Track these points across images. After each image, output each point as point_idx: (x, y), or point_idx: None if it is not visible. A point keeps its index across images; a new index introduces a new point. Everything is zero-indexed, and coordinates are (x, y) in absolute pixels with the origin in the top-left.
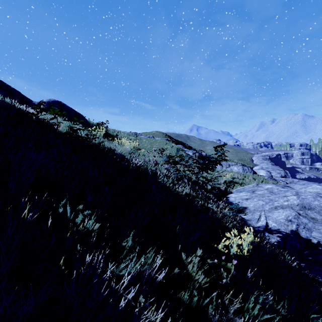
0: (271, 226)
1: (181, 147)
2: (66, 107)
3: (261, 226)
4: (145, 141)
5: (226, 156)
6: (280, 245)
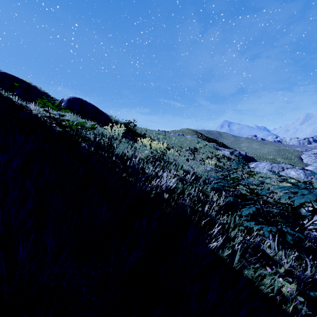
0: None
1: (215, 145)
2: (87, 104)
3: None
4: (174, 140)
5: None
6: None
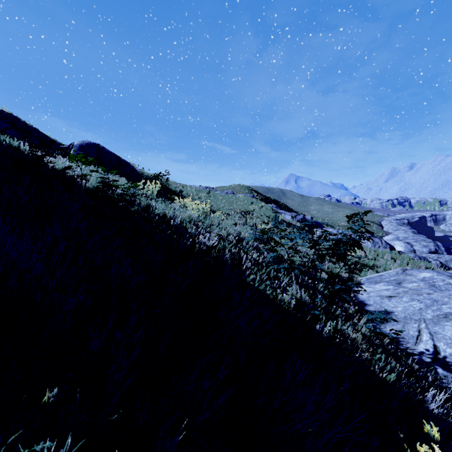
0: (445, 353)
1: (274, 207)
2: (106, 152)
3: (425, 352)
4: (222, 199)
5: (371, 232)
6: None
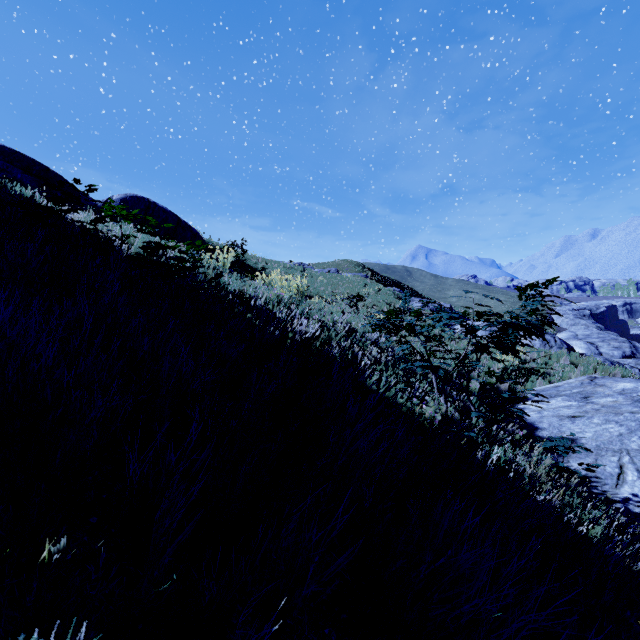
0: None
1: (397, 291)
2: (158, 210)
3: (632, 498)
4: (321, 280)
5: (557, 313)
6: None
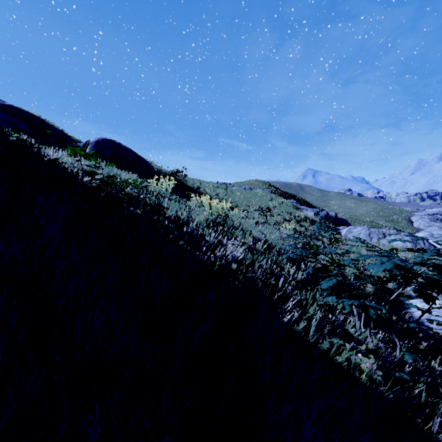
0: None
1: (294, 203)
2: (122, 148)
3: None
4: (239, 195)
5: None
6: None
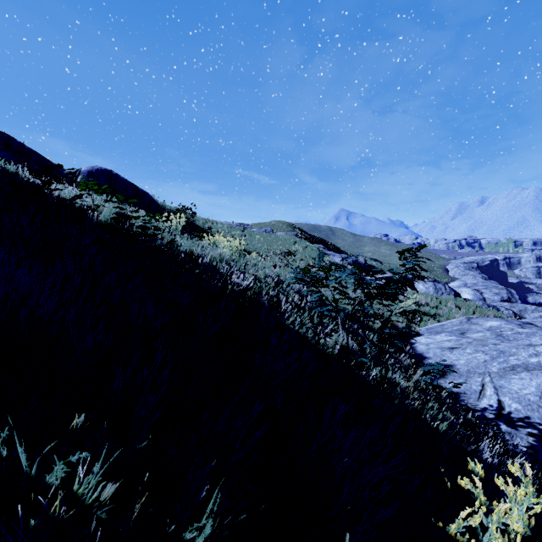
0: (510, 409)
1: (322, 248)
2: (121, 180)
3: (488, 408)
4: (259, 238)
5: (425, 270)
6: (537, 455)
